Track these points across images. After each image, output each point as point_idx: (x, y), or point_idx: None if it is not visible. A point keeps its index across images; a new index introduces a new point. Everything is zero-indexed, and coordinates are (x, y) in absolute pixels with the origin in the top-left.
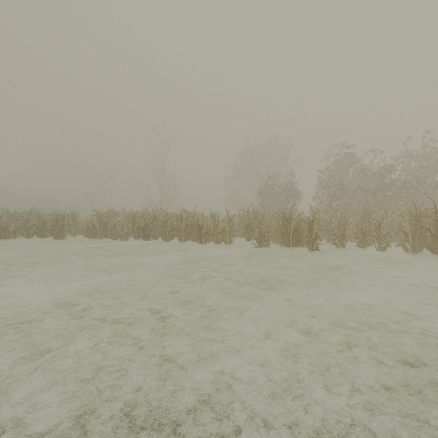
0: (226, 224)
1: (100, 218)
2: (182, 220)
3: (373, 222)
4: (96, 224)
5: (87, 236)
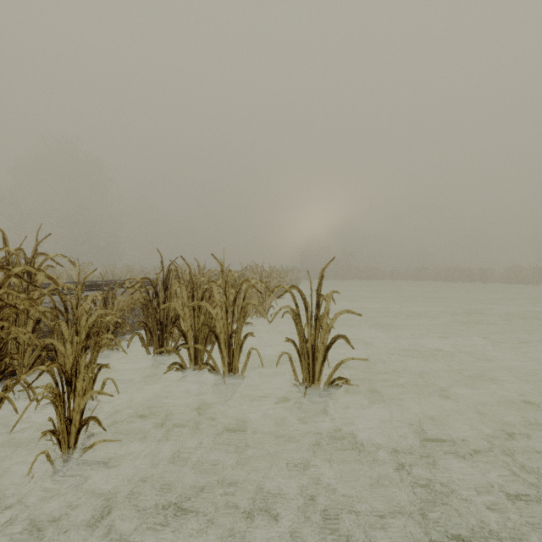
0: None
1: (514, 272)
2: None
3: None
4: (511, 275)
5: (503, 282)
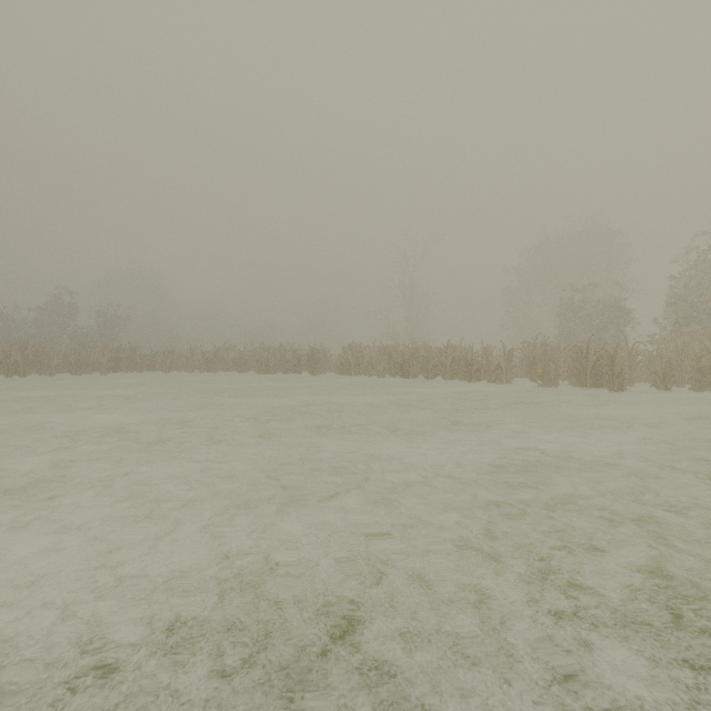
0: (502, 360)
1: (354, 353)
2: (447, 355)
3: (708, 356)
4: (350, 360)
5: (341, 373)
